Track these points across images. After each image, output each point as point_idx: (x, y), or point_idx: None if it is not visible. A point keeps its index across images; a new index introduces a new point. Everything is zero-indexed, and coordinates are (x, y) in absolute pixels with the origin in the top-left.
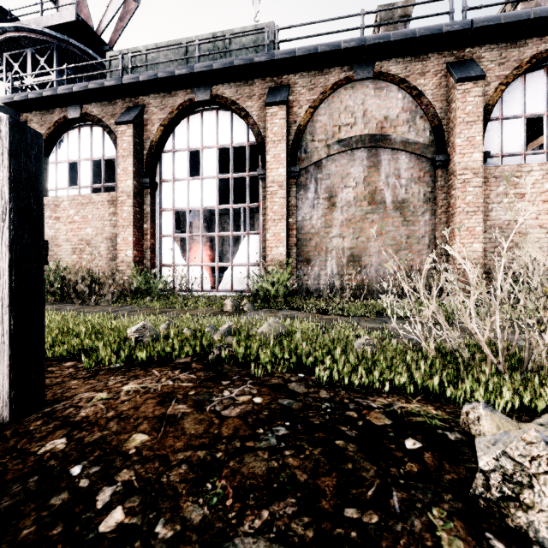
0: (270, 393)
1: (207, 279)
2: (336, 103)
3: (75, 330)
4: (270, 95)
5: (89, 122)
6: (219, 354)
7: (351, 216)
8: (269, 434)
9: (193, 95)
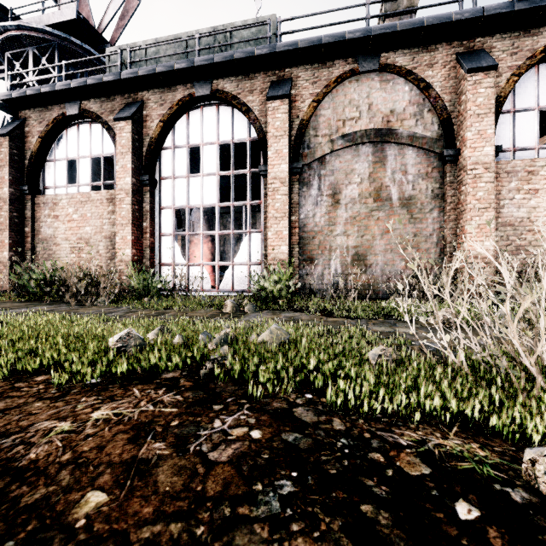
0: (271, 423)
1: (208, 279)
2: (341, 96)
3: (52, 337)
4: (272, 89)
5: (88, 119)
6: (212, 368)
7: (356, 213)
8: (270, 493)
9: (193, 90)
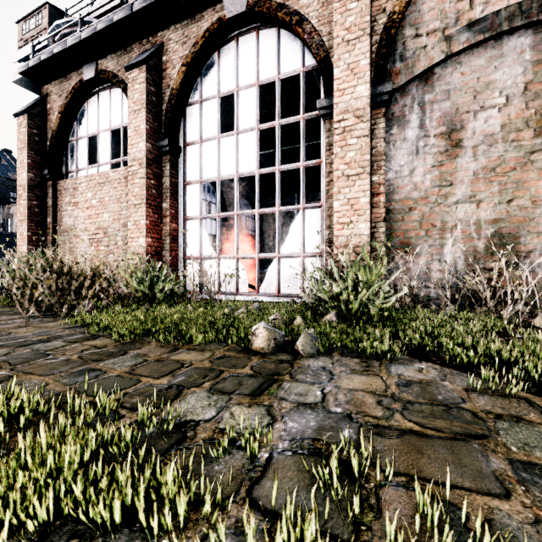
0: None
1: (244, 277)
2: None
3: None
4: None
5: (107, 84)
6: None
7: (495, 161)
8: None
9: (223, 12)
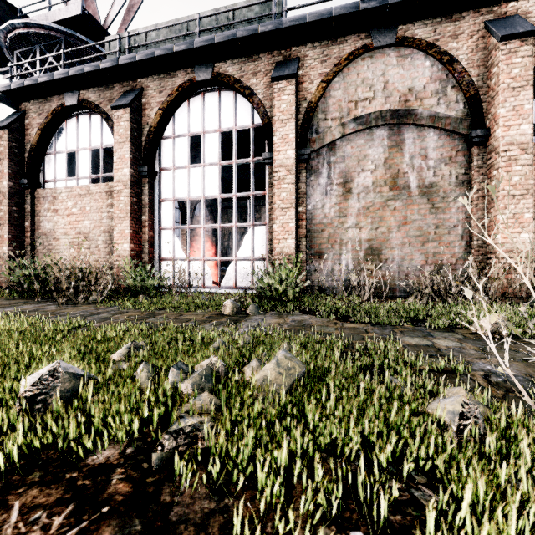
0: None
1: (209, 275)
2: (352, 75)
3: None
4: (277, 69)
5: (87, 110)
6: (175, 446)
7: (369, 203)
8: None
9: (193, 75)
